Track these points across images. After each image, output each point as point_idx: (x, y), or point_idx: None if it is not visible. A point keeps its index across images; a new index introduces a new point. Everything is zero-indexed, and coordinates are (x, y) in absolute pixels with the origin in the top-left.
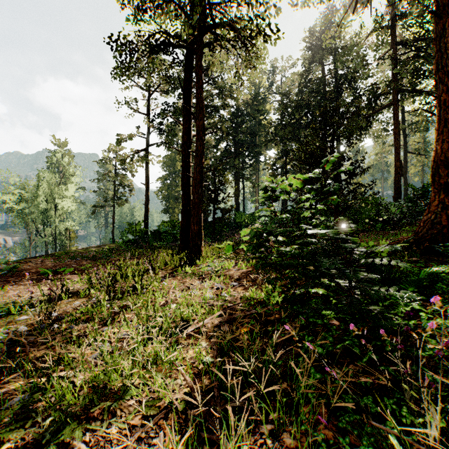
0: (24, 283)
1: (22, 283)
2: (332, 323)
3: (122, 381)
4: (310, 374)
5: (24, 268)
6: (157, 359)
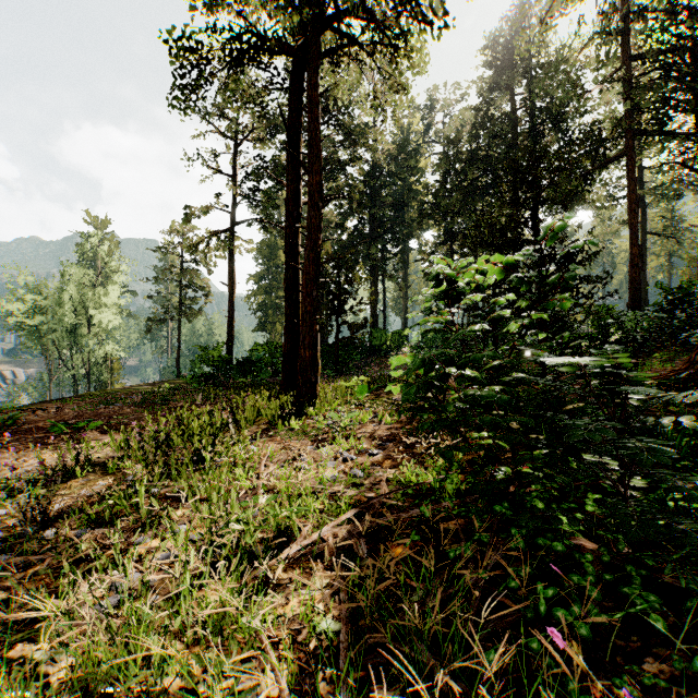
0: (21, 447)
1: (17, 447)
2: (579, 544)
3: (141, 686)
4: (568, 696)
5: (28, 419)
6: (224, 621)
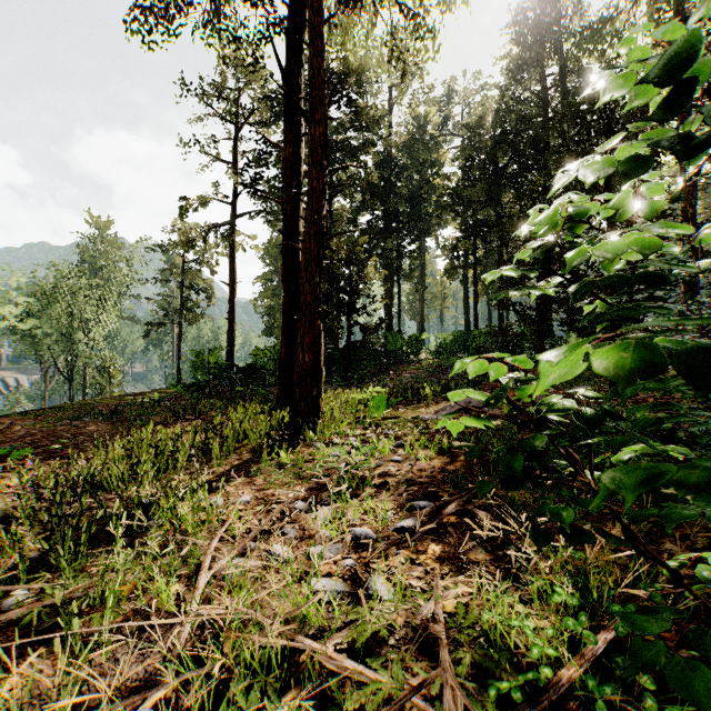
0: None
1: None
2: None
3: None
4: None
5: None
6: None
